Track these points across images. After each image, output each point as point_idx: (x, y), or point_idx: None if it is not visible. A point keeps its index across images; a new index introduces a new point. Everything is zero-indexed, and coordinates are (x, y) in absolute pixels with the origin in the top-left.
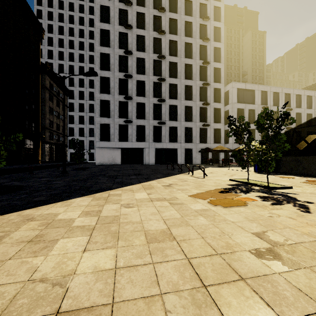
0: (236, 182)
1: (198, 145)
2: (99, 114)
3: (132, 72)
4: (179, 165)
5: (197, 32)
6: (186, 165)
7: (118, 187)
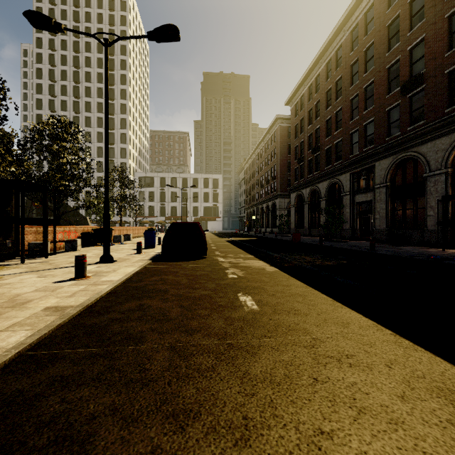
0: None
1: None
2: None
3: None
4: None
5: None
6: None
7: None
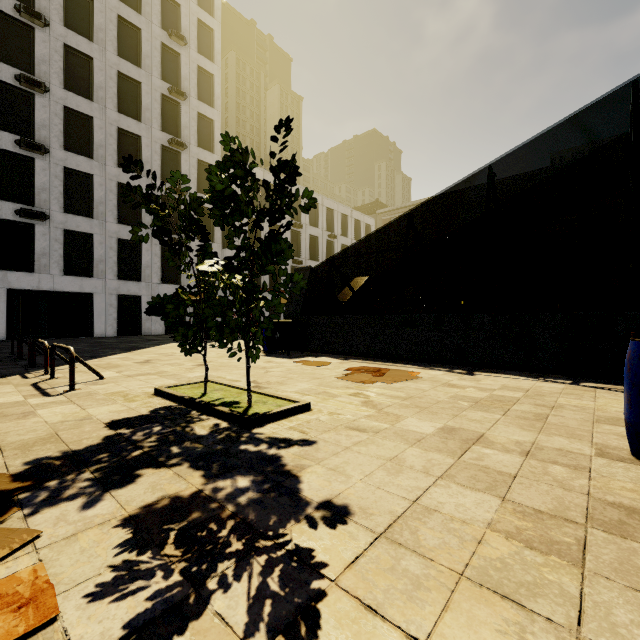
0: (166, 400)
1: (157, 288)
2: None
3: None
4: (93, 340)
5: (154, 7)
6: (115, 339)
7: None
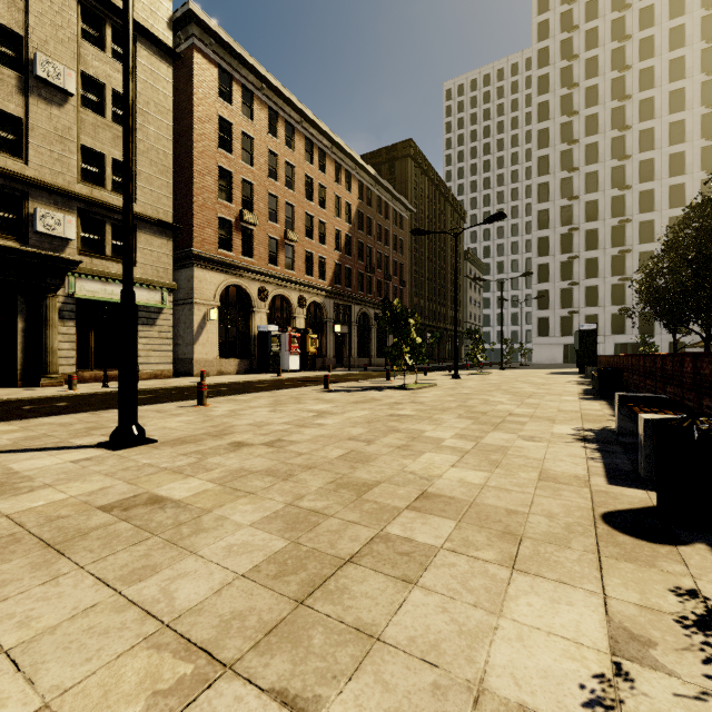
0: None
1: (697, 336)
2: (536, 307)
3: (579, 250)
4: None
5: (695, 162)
6: None
7: (562, 369)
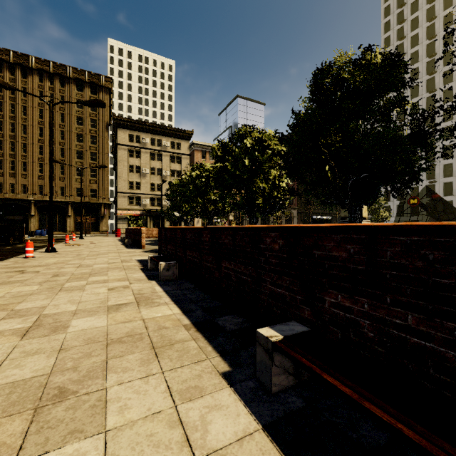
0: None
1: None
2: None
3: None
4: None
5: None
6: None
7: None
